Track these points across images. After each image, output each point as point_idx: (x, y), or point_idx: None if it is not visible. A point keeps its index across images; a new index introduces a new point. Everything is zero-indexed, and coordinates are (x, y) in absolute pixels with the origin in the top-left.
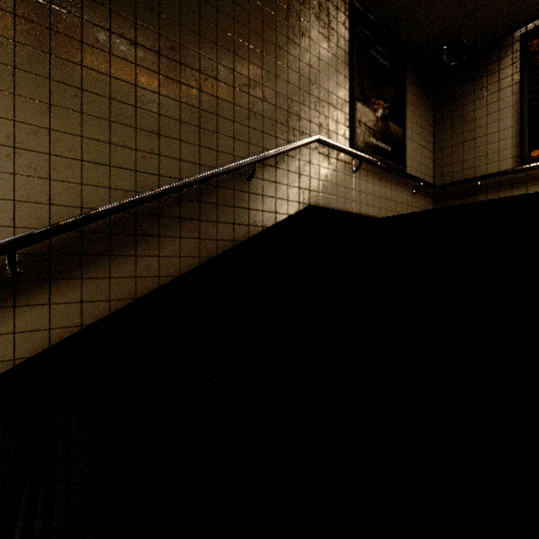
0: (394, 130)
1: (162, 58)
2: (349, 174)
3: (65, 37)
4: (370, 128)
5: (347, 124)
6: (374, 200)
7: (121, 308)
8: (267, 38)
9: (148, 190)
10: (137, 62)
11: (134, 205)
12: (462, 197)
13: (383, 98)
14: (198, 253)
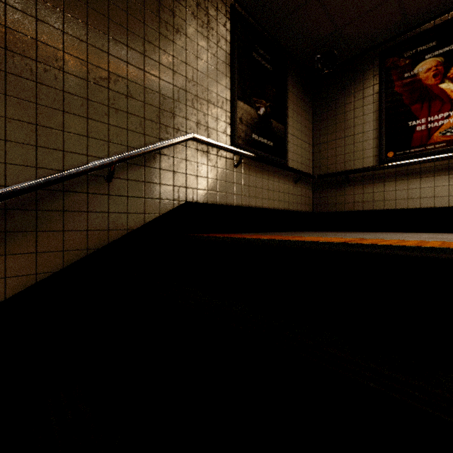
0: (276, 126)
1: None
2: (231, 169)
3: None
4: (253, 125)
5: (228, 121)
6: (256, 191)
7: None
8: (133, 30)
9: None
10: None
11: None
12: (335, 187)
13: (265, 98)
14: (34, 270)
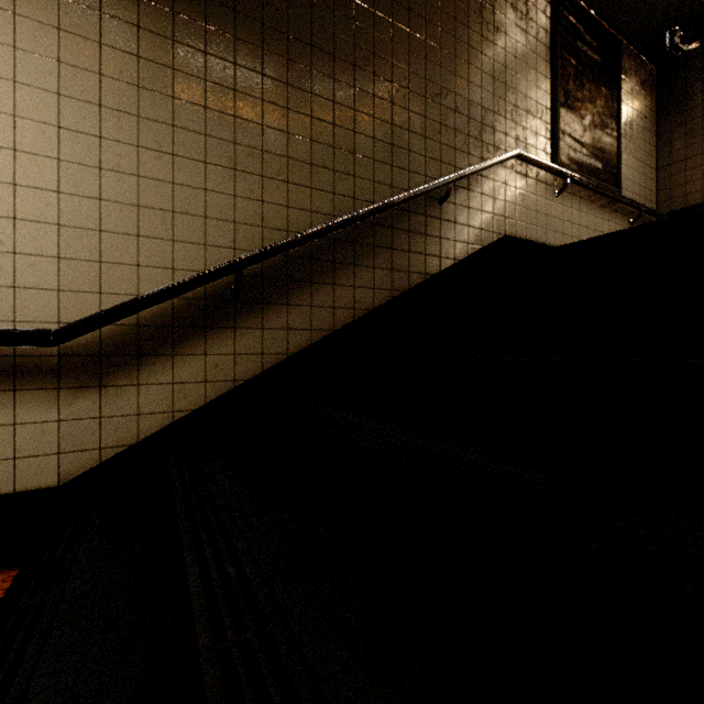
0: (606, 141)
1: (357, 70)
2: (551, 199)
3: (274, 56)
4: (576, 140)
5: (548, 136)
6: (580, 231)
7: (321, 340)
8: (459, 38)
9: (344, 215)
10: (335, 77)
11: (338, 227)
12: None
13: (592, 102)
14: (390, 286)
